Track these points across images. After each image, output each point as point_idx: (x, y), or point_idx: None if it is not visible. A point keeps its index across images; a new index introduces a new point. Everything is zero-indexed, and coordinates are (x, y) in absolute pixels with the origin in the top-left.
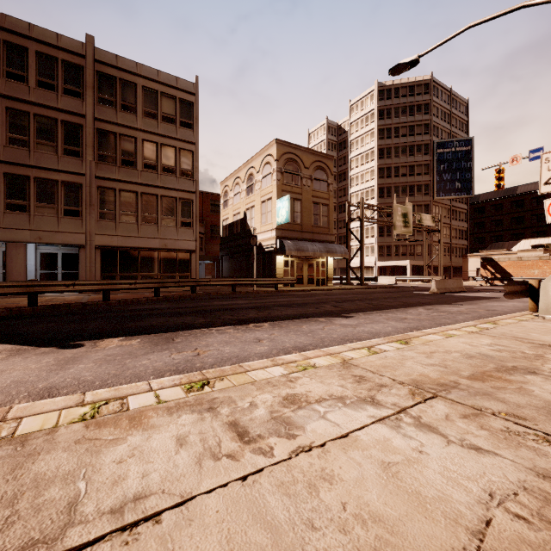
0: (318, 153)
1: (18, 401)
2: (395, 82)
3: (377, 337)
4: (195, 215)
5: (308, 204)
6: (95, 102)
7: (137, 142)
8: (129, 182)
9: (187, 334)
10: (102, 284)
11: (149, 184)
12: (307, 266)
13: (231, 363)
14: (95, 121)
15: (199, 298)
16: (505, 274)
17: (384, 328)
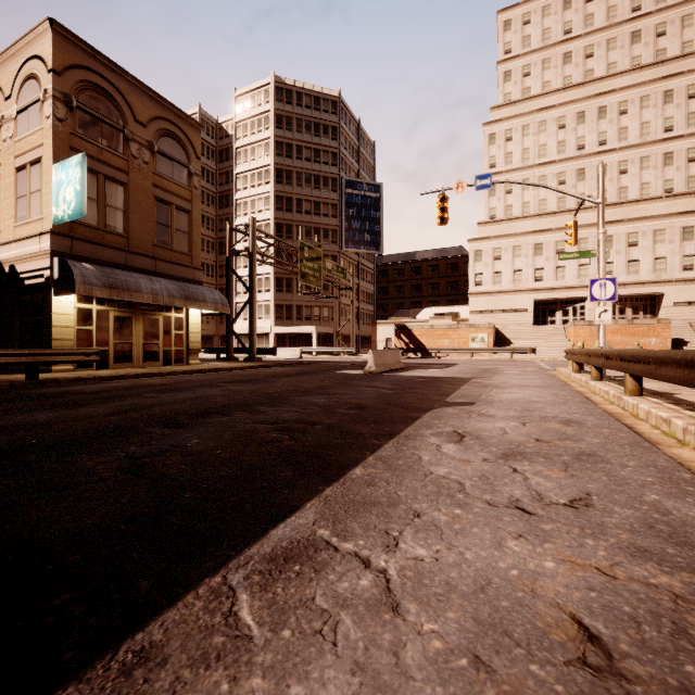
0: (169, 105)
1: None
2: (297, 83)
3: None
4: None
5: (145, 198)
6: None
7: None
8: None
9: None
10: None
11: None
12: (143, 325)
13: None
14: None
15: None
16: (419, 344)
17: None
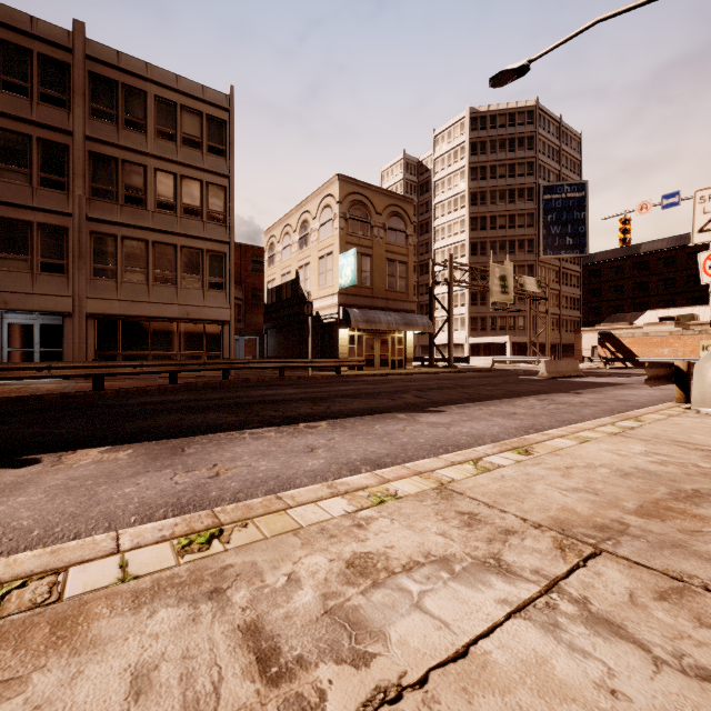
0: (394, 195)
1: None
2: (491, 107)
3: (481, 441)
4: (229, 274)
5: (381, 261)
6: (86, 114)
7: (147, 172)
8: (136, 226)
9: (206, 440)
10: (93, 367)
11: (164, 230)
12: (380, 343)
13: (266, 490)
14: (88, 141)
15: (232, 386)
16: (628, 353)
17: (489, 428)
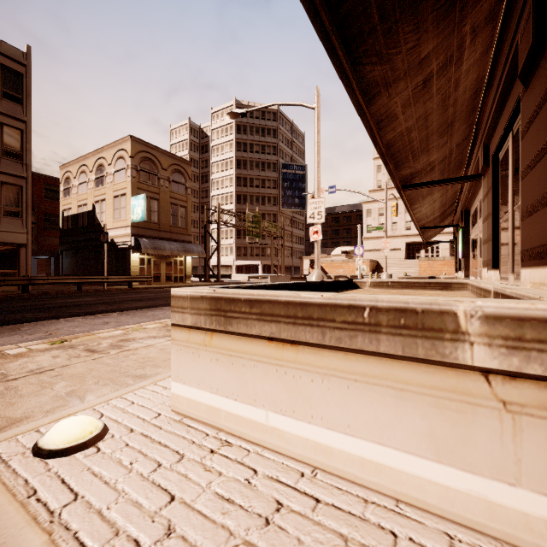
0: (177, 157)
1: None
2: (250, 103)
3: None
4: (26, 204)
5: (166, 204)
6: None
7: None
8: None
9: (33, 324)
10: None
11: None
12: (165, 264)
13: None
14: None
15: (34, 297)
16: (324, 272)
17: None
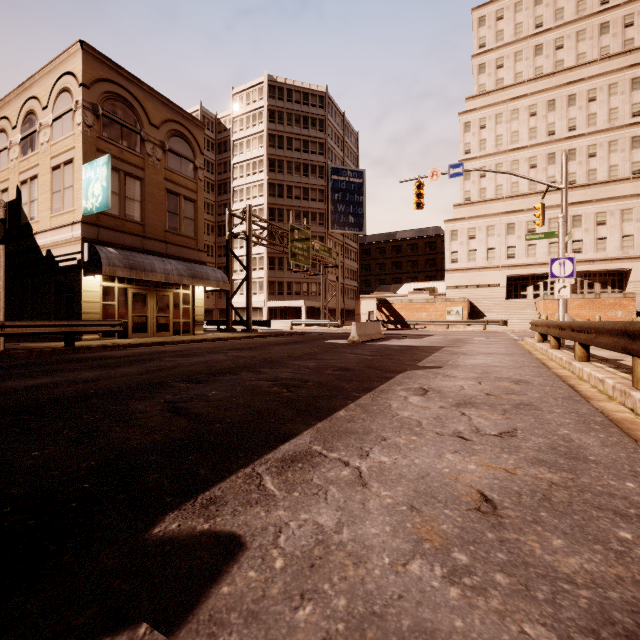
0: (178, 109)
1: None
2: (288, 81)
3: None
4: None
5: (158, 191)
6: None
7: None
8: None
9: None
10: None
11: None
12: (156, 300)
13: None
14: None
15: None
16: (399, 317)
17: None
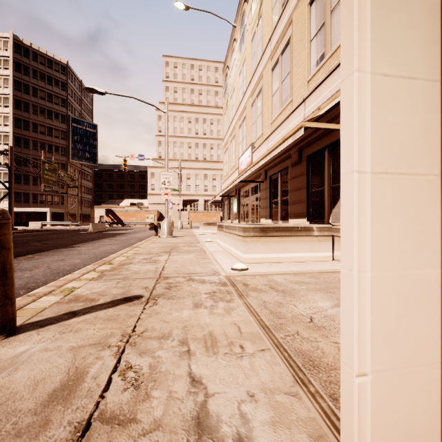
0: None
1: (21, 291)
2: (34, 46)
3: (117, 250)
4: None
5: None
6: None
7: None
8: None
9: None
10: None
11: None
12: None
13: (82, 265)
14: None
15: None
16: (120, 220)
17: (112, 247)
